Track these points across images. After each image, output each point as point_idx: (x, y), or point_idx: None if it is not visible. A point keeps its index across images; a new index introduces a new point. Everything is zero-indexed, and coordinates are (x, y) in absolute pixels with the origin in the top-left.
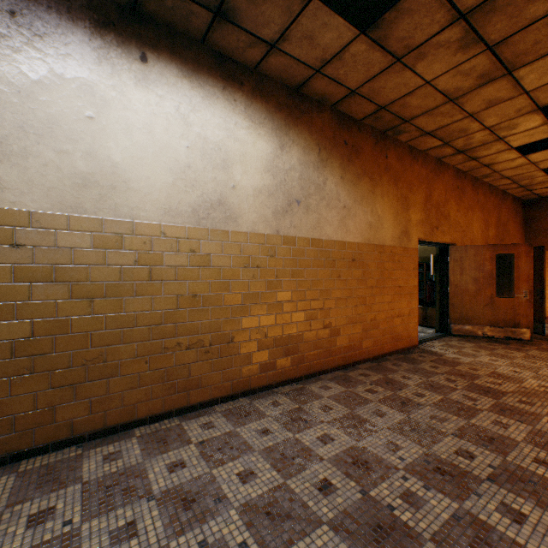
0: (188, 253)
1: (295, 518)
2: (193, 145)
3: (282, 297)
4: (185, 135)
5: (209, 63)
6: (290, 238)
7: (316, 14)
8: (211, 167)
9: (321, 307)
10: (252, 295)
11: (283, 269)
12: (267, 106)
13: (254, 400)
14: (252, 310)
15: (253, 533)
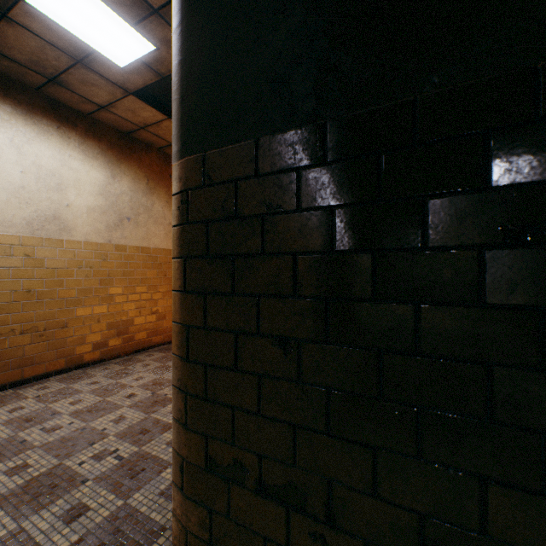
0: (23, 257)
1: (108, 409)
2: (28, 170)
3: (114, 291)
4: (19, 162)
5: (44, 106)
6: (122, 246)
7: (135, 102)
8: (46, 189)
9: (150, 298)
10: (86, 290)
11: (116, 270)
12: (100, 144)
13: (88, 370)
14: (86, 301)
15: (79, 419)
